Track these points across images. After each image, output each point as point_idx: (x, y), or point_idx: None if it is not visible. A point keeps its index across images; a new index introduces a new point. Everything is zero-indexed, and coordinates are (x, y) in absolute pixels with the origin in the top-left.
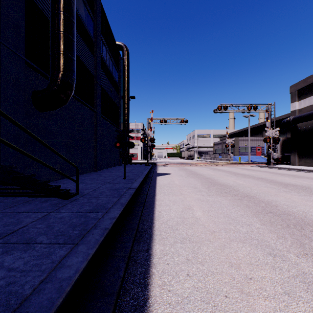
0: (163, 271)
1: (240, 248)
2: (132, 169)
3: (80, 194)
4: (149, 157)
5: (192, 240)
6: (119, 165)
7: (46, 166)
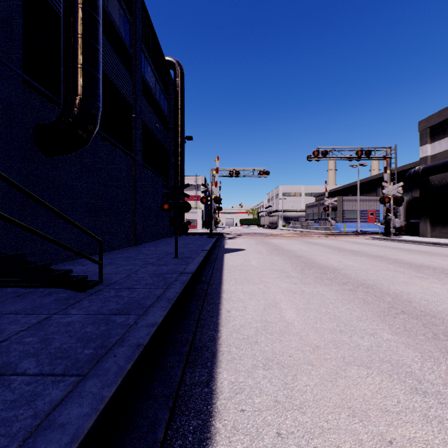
0: (235, 426)
1: (364, 378)
2: (188, 243)
3: (105, 282)
4: (213, 225)
5: (283, 364)
6: (170, 236)
7: (47, 240)
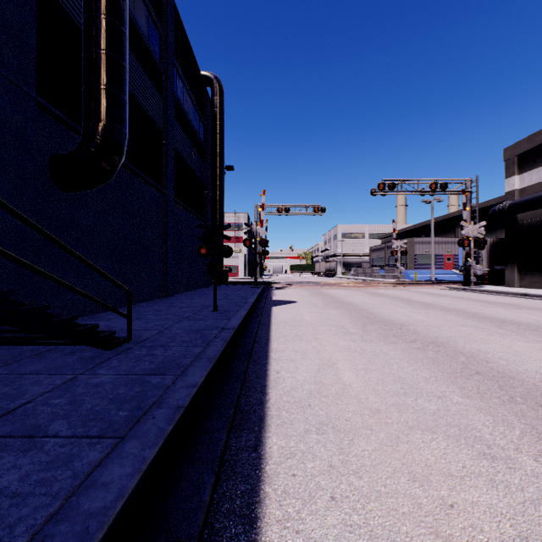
0: (285, 491)
1: (428, 443)
2: (229, 294)
3: (135, 339)
4: (258, 273)
5: (339, 428)
6: (206, 286)
7: (72, 290)
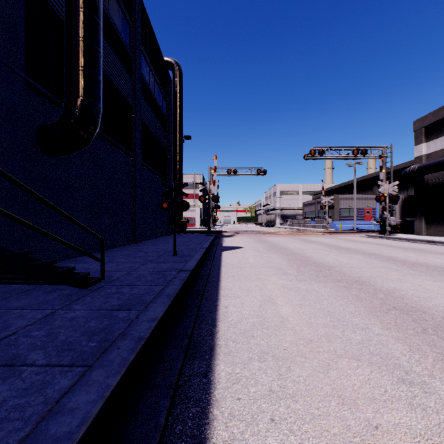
0: (231, 413)
1: (354, 369)
2: (187, 241)
3: (107, 279)
4: (211, 223)
5: (278, 356)
6: (168, 234)
7: (52, 238)
